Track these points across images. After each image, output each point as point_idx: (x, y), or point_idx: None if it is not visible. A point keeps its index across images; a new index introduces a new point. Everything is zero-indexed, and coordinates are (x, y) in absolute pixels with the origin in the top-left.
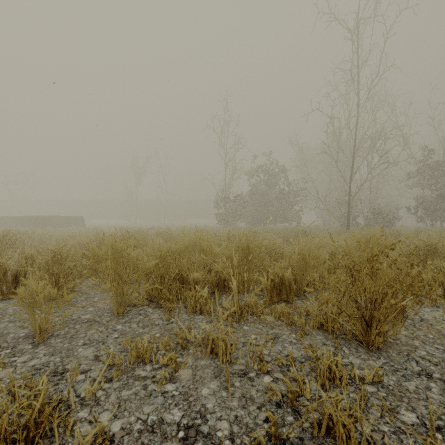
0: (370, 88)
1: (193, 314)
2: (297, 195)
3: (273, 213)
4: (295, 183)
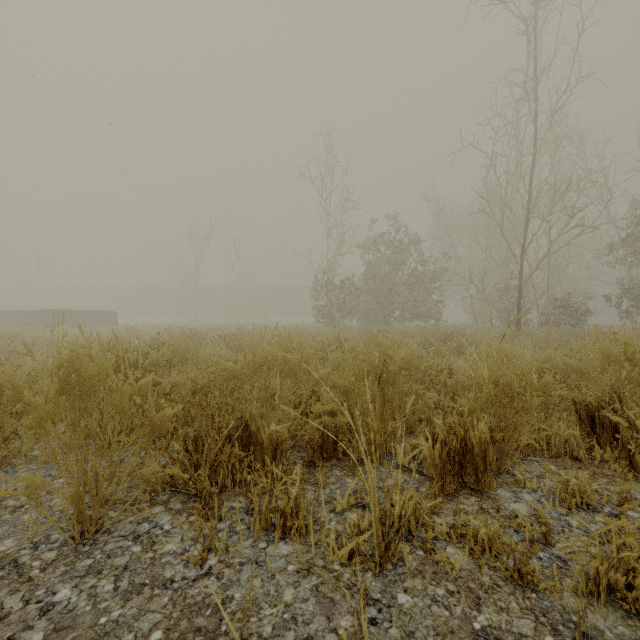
0: (555, 110)
1: (266, 538)
2: (435, 279)
3: (400, 306)
4: (430, 261)
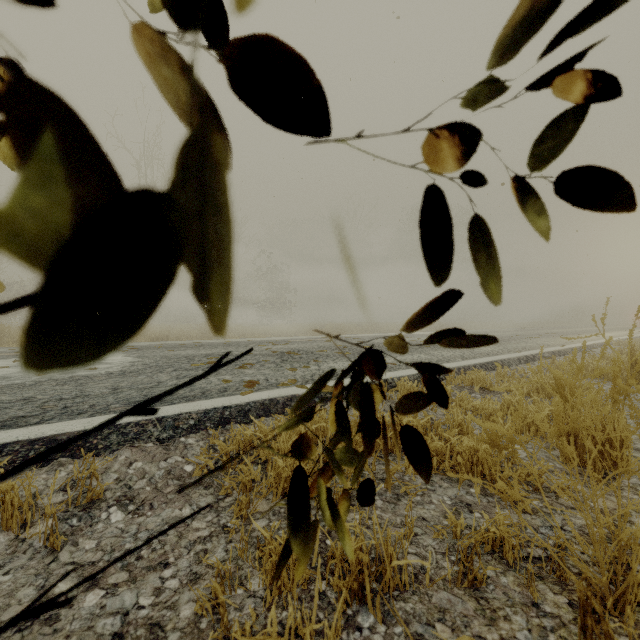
0: None
1: None
2: None
3: None
4: None
